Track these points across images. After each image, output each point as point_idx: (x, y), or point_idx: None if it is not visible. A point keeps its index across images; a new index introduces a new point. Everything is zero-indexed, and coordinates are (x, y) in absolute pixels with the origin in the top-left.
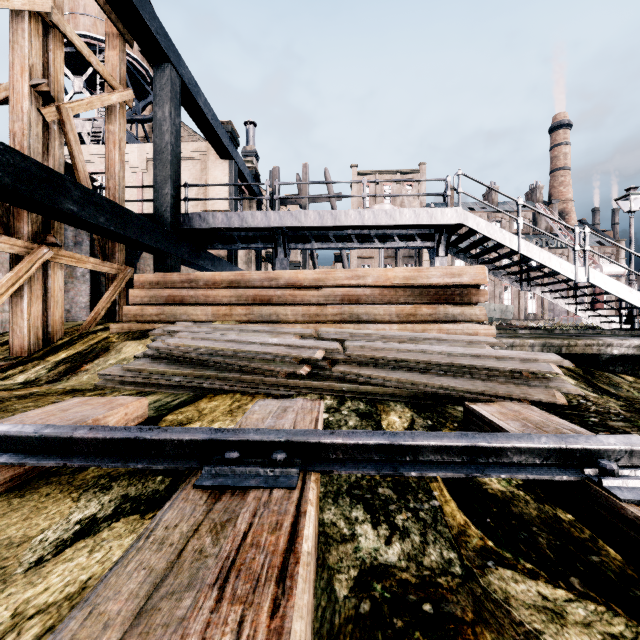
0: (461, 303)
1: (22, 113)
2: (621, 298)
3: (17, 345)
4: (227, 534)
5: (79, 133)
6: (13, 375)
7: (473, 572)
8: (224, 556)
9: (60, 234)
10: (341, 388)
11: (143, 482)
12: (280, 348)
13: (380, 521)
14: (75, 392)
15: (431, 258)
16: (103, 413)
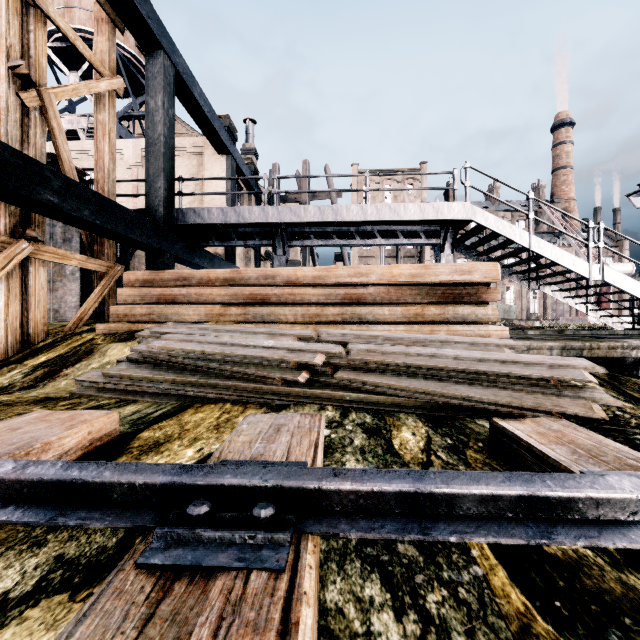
0: (471, 302)
1: None
2: (638, 297)
3: None
4: None
5: (75, 130)
6: None
7: None
8: None
9: (42, 228)
10: (344, 397)
11: (89, 533)
12: (276, 352)
13: (405, 606)
14: (47, 401)
15: (436, 255)
16: (58, 434)
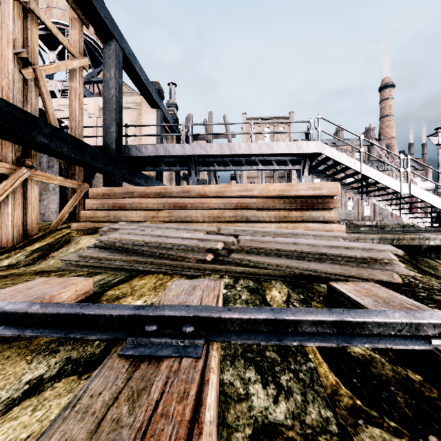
0: (321, 208)
1: (8, 73)
2: (433, 205)
3: (4, 238)
4: (142, 403)
5: (53, 90)
6: (0, 260)
7: (347, 430)
8: (137, 427)
9: (36, 159)
10: (236, 270)
11: (84, 346)
12: (192, 241)
13: (268, 381)
14: (43, 273)
15: (298, 177)
16: (58, 290)
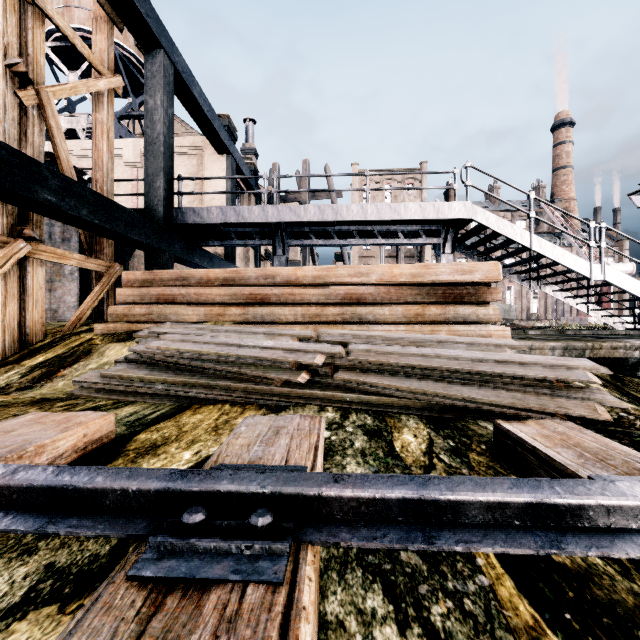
0: (472, 302)
1: None
2: (639, 297)
3: None
4: None
5: (74, 129)
6: None
7: None
8: None
9: (40, 228)
10: (344, 398)
11: (82, 540)
12: (275, 352)
13: (409, 618)
14: (44, 402)
15: (437, 255)
16: (52, 436)
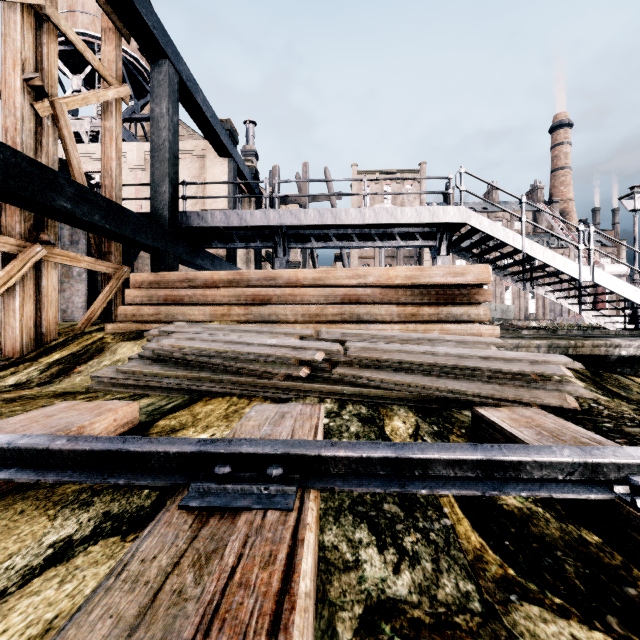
0: (464, 303)
1: (14, 108)
2: (626, 298)
3: (9, 346)
4: (212, 569)
5: (77, 132)
6: (4, 377)
7: (495, 609)
8: (207, 600)
9: (54, 232)
10: (342, 391)
11: (128, 497)
12: (279, 349)
13: (387, 544)
14: (66, 395)
15: (433, 257)
16: (89, 419)
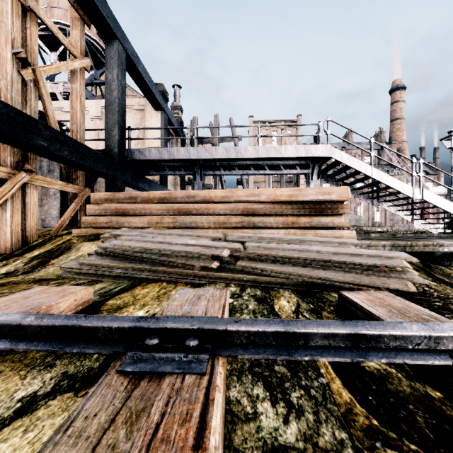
0: (330, 214)
1: (6, 73)
2: (446, 210)
3: (2, 245)
4: (140, 426)
5: (54, 93)
6: None
7: None
8: None
9: (35, 163)
10: (242, 278)
11: (81, 360)
12: (196, 248)
13: (278, 399)
14: (42, 281)
15: (307, 181)
16: (56, 300)
